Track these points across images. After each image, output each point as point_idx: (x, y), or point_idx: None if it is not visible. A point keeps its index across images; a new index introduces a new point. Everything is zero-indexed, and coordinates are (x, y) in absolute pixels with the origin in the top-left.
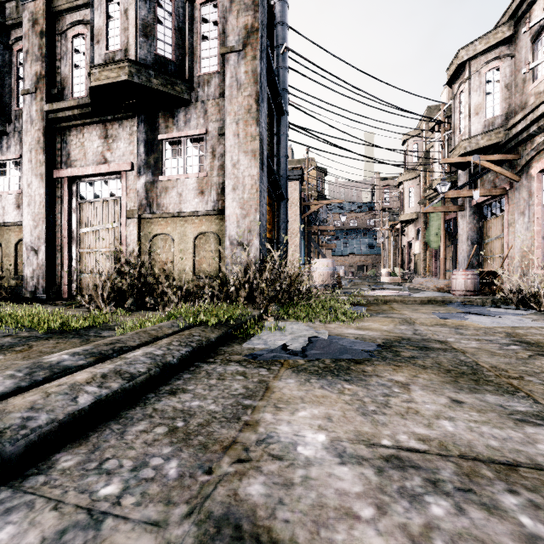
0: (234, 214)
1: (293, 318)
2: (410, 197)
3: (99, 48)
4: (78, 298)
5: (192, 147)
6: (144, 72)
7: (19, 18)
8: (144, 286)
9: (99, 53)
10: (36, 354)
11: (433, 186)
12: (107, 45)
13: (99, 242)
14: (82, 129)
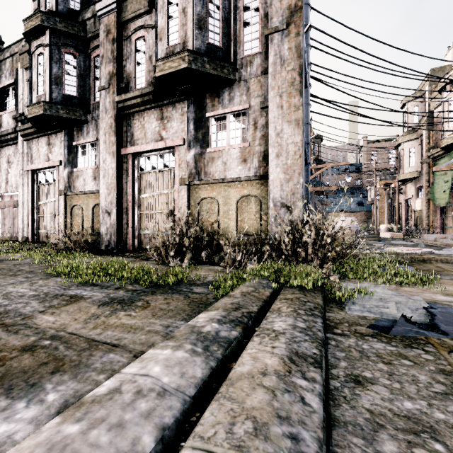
0: (277, 179)
1: (361, 279)
2: (411, 157)
3: (161, 45)
4: (150, 253)
5: (235, 121)
6: (199, 59)
7: (96, 31)
8: (201, 244)
9: (162, 49)
10: (159, 311)
11: (441, 145)
12: (168, 41)
13: (155, 205)
14: (143, 114)
